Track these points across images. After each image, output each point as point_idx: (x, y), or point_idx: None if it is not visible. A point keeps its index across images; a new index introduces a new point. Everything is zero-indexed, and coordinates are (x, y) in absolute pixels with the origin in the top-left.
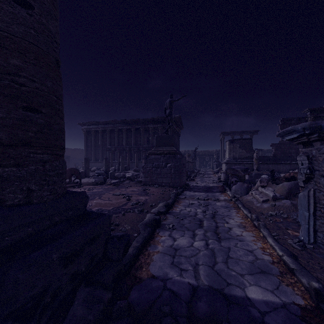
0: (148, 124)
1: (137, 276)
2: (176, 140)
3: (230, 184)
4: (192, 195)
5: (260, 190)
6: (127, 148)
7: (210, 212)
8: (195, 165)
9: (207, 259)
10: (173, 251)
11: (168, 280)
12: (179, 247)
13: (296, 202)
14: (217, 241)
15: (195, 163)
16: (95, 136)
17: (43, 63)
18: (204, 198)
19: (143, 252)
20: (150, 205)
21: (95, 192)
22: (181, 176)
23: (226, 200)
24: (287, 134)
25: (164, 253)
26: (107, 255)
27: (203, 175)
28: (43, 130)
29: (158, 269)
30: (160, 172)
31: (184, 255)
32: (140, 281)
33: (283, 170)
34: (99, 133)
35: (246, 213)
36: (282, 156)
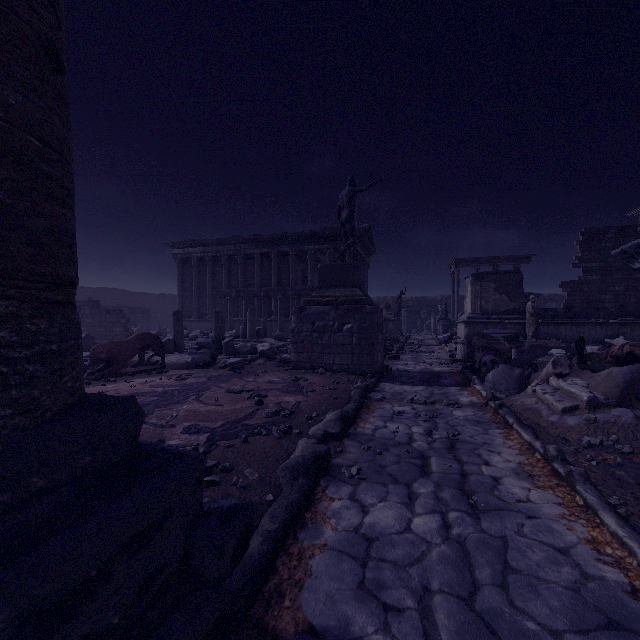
0: (304, 244)
1: (268, 627)
2: (363, 274)
3: (480, 368)
4: (398, 392)
5: (555, 384)
6: (261, 292)
7: (443, 434)
8: (399, 327)
9: (453, 575)
10: (362, 546)
11: None
12: (377, 534)
13: None
14: (470, 517)
15: (399, 322)
16: (200, 269)
17: None
18: (425, 400)
19: (287, 548)
20: (307, 417)
21: (190, 385)
22: (374, 350)
23: (474, 405)
24: None
25: (339, 552)
26: (190, 563)
27: (418, 347)
28: None
29: (325, 603)
30: (329, 343)
31: (389, 558)
32: None
33: (591, 337)
34: (208, 262)
35: (530, 441)
36: (585, 307)
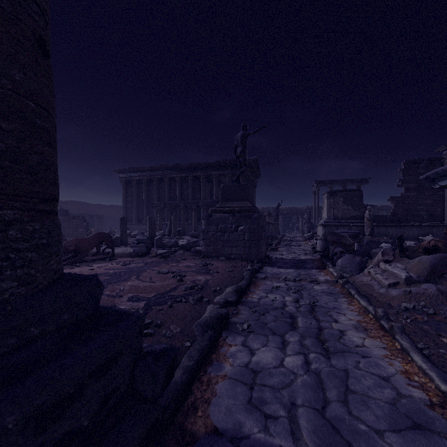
0: (211, 171)
1: (187, 429)
2: (252, 192)
3: (332, 257)
4: (276, 273)
5: (384, 267)
6: (181, 204)
7: (307, 302)
8: (277, 228)
9: (311, 395)
10: (250, 376)
11: (243, 440)
12: (260, 368)
13: (445, 288)
14: (324, 357)
15: (277, 225)
16: (138, 187)
17: (4, 33)
18: (294, 278)
19: (199, 377)
20: (213, 290)
21: (132, 268)
22: (260, 244)
23: (328, 282)
24: (444, 177)
25: (235, 380)
26: (134, 387)
27: (290, 242)
28: (2, 163)
29: (225, 413)
30: (228, 239)
31: (269, 384)
32: (192, 441)
33: (409, 235)
34: (144, 183)
35: (365, 306)
36: (406, 215)
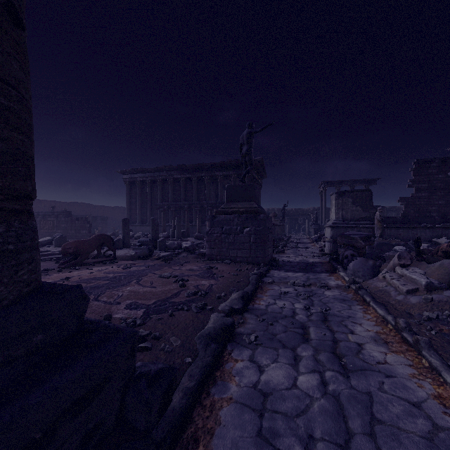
0: (216, 171)
1: None
2: (258, 192)
3: (343, 260)
4: (284, 277)
5: (400, 272)
6: (185, 205)
7: (318, 309)
8: (283, 230)
9: (331, 425)
10: (259, 400)
11: None
12: (270, 390)
13: None
14: (342, 376)
15: (283, 226)
16: (142, 189)
17: None
18: (303, 283)
19: (201, 401)
20: (217, 296)
21: (133, 272)
22: (266, 247)
23: (339, 287)
24: None
25: (242, 405)
26: (125, 417)
27: (297, 244)
28: None
29: (231, 449)
30: (234, 241)
31: (281, 410)
32: None
33: (422, 237)
34: (148, 184)
35: (383, 315)
36: (417, 216)
